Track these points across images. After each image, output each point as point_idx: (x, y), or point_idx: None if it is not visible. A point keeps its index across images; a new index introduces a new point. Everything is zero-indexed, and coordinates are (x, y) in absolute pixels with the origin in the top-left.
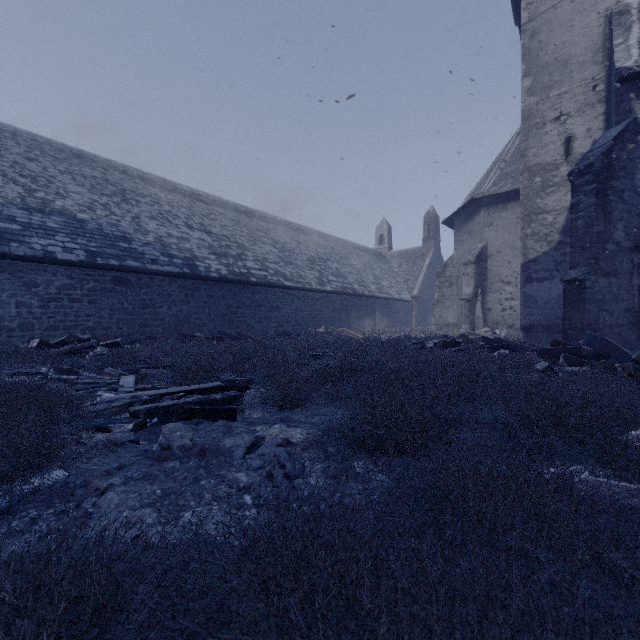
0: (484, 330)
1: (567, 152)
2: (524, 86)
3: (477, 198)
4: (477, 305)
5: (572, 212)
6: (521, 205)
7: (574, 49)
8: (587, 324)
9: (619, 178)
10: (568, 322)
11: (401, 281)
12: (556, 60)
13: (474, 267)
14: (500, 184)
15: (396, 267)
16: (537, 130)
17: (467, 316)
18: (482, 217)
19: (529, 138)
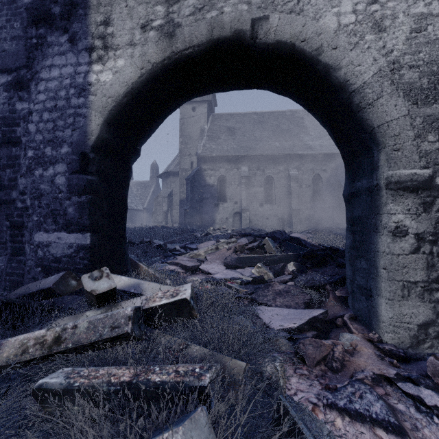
0: (169, 224)
1: (192, 167)
2: (180, 140)
3: (169, 171)
4: (169, 214)
5: (186, 190)
6: (179, 181)
7: (193, 134)
8: (188, 222)
9: (196, 183)
10: (185, 221)
11: (138, 199)
12: (189, 136)
13: (167, 199)
14: (177, 167)
15: (135, 191)
16: (184, 157)
17: (165, 219)
18: (171, 179)
19: (181, 159)
